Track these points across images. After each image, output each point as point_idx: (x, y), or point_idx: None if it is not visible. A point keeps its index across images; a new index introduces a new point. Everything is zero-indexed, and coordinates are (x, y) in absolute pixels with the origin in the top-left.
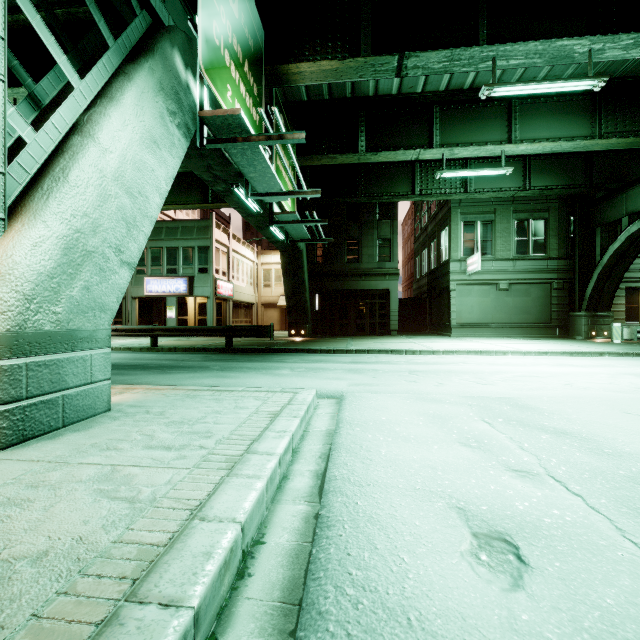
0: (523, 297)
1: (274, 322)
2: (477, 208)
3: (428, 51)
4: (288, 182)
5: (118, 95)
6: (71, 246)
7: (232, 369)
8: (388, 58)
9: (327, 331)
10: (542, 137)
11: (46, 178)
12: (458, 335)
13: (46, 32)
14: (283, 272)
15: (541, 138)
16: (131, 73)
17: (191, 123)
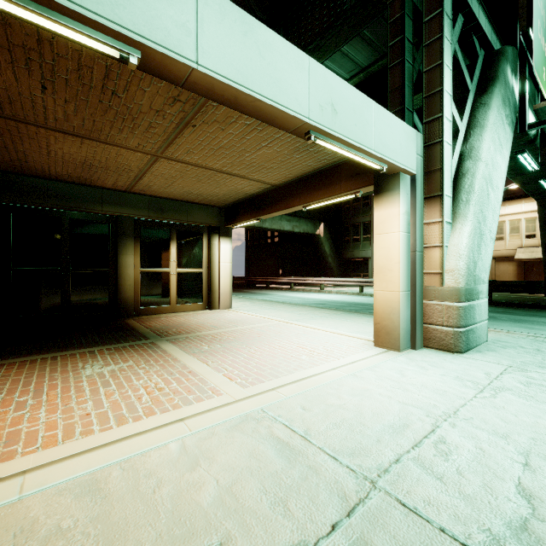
0: None
1: (508, 276)
2: None
3: None
4: None
5: (485, 123)
6: (477, 233)
7: (526, 322)
8: None
9: None
10: None
11: (460, 193)
12: None
13: (452, 104)
14: (540, 224)
15: None
16: (488, 102)
17: (513, 117)
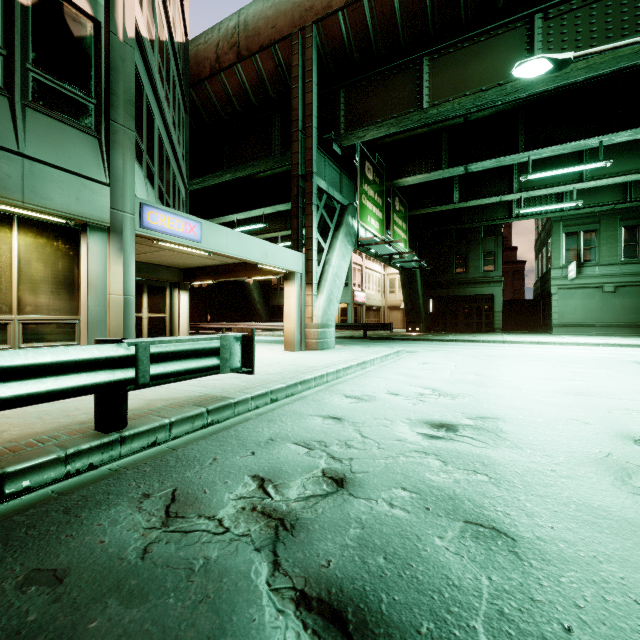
0: (633, 298)
1: (398, 322)
2: (580, 220)
3: (482, 162)
4: (401, 234)
5: (335, 247)
6: (328, 299)
7: (369, 344)
8: (457, 168)
9: (440, 329)
10: (612, 172)
11: (322, 281)
12: (560, 333)
13: (320, 238)
14: (402, 285)
15: (611, 173)
16: (338, 236)
17: (354, 239)
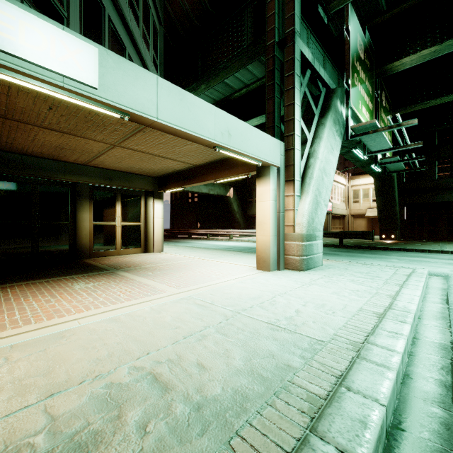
0: None
1: (362, 228)
2: None
3: None
4: (386, 133)
5: (322, 136)
6: (315, 202)
7: (355, 256)
8: None
9: (415, 236)
10: None
11: (306, 178)
12: None
13: (303, 124)
14: (376, 193)
15: None
16: (325, 123)
17: (342, 130)
